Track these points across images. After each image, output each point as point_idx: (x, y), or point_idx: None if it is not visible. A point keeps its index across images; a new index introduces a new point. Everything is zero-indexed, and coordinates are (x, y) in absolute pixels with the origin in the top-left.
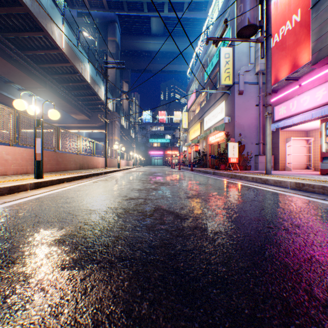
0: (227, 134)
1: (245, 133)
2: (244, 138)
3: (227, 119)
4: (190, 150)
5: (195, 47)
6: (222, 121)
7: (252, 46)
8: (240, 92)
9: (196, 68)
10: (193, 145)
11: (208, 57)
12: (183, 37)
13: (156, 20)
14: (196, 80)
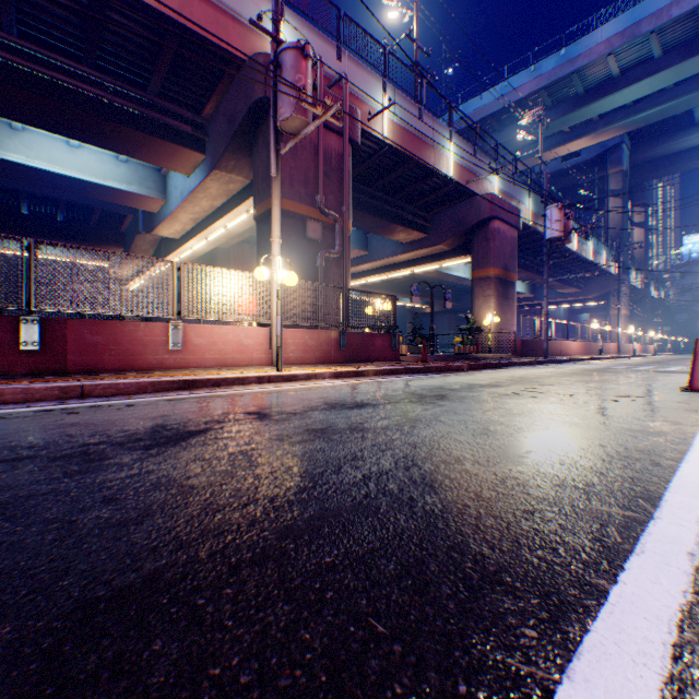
0: None
1: None
2: None
3: None
4: None
5: None
6: None
7: None
8: None
9: None
10: None
11: None
12: None
13: None
14: None
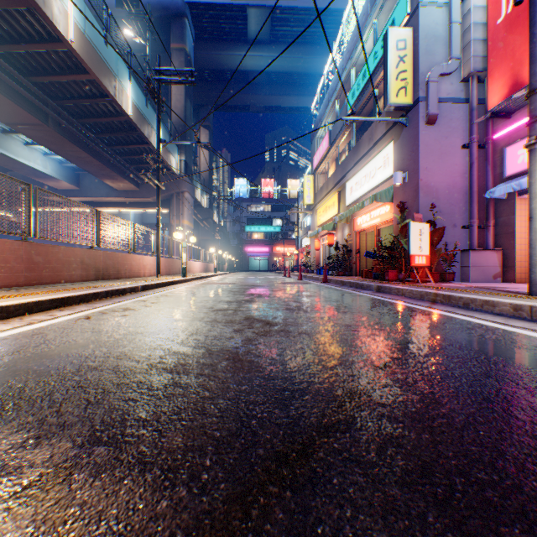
0: (403, 206)
1: (440, 204)
2: (439, 215)
3: (401, 176)
4: (319, 243)
5: (325, 64)
6: (385, 185)
7: (455, 23)
8: (431, 118)
9: (329, 93)
10: (325, 235)
11: (354, 66)
12: (305, 45)
13: (256, 13)
14: (330, 114)
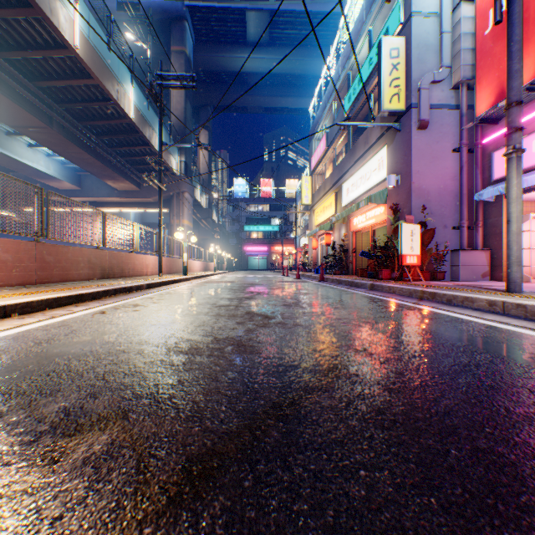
0: (396, 207)
1: (431, 206)
2: (430, 216)
3: (395, 179)
4: (316, 243)
5: (323, 66)
6: (380, 187)
7: (446, 32)
8: (422, 124)
9: (326, 96)
10: (322, 235)
11: (351, 71)
12: (303, 48)
13: (255, 17)
14: (327, 117)
